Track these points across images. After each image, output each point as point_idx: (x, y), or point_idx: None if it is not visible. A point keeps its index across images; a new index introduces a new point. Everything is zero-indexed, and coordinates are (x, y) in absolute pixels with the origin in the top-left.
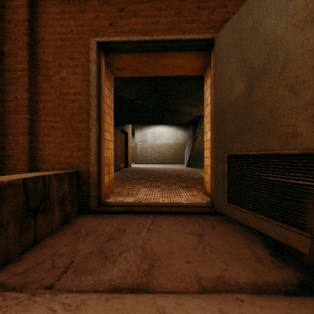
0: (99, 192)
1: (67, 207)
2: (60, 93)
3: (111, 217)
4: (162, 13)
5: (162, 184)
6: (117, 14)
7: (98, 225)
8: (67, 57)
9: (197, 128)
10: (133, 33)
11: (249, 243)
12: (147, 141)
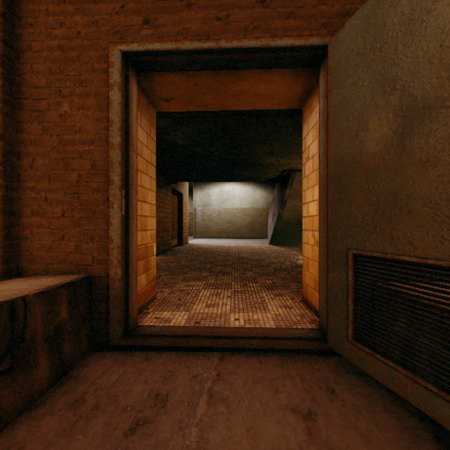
0: (127, 312)
1: (67, 346)
2: (58, 142)
3: (145, 358)
4: (235, 2)
5: (234, 281)
6: (157, 5)
7: (120, 381)
8: (72, 79)
9: (286, 188)
10: (185, 36)
11: (409, 441)
12: (211, 205)
